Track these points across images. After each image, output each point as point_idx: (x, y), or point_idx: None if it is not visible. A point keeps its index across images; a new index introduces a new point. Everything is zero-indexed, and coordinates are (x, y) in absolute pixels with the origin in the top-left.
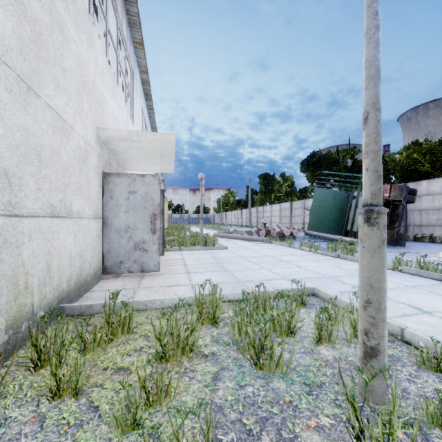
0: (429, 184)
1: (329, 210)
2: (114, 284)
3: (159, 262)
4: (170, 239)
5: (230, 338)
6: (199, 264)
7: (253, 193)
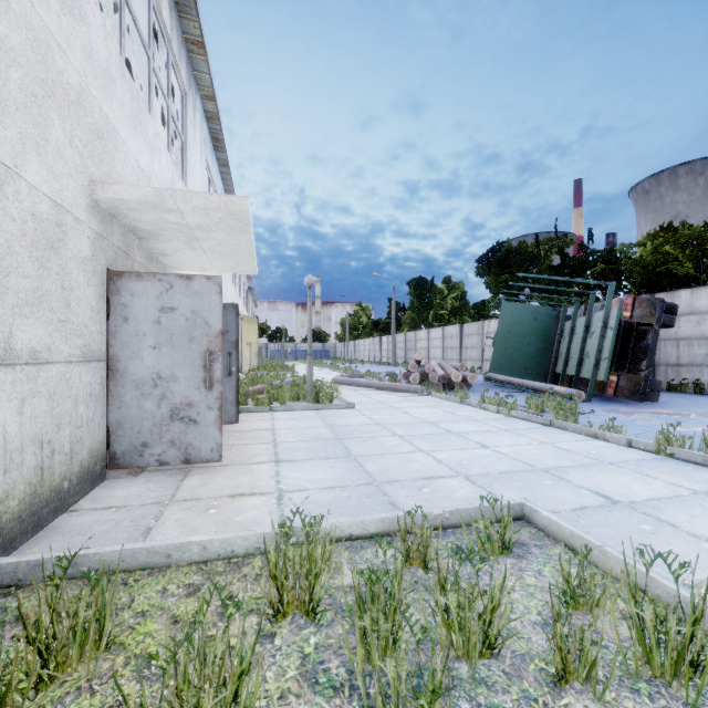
0: (692, 295)
1: (525, 340)
2: (126, 492)
3: (221, 443)
4: (257, 390)
5: (345, 665)
6: (302, 440)
7: (398, 310)
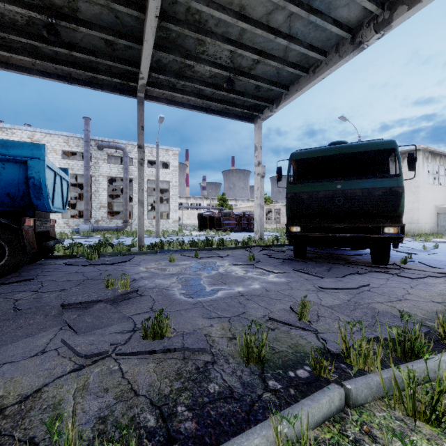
0: None
1: None
2: None
3: None
4: None
5: None
6: None
7: None
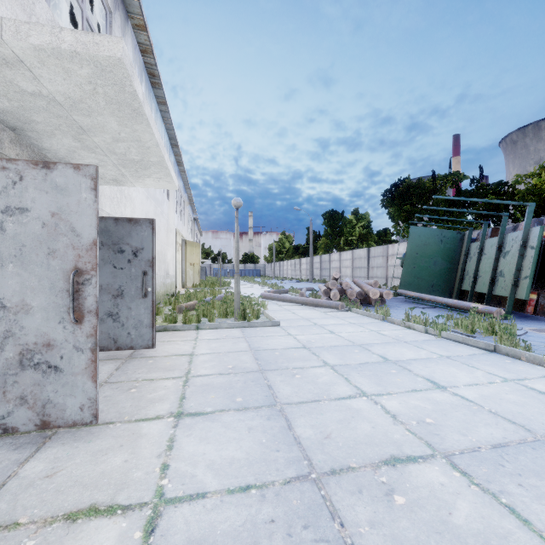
0: None
1: (432, 260)
2: None
3: (94, 397)
4: (190, 306)
5: None
6: (219, 373)
7: (315, 237)
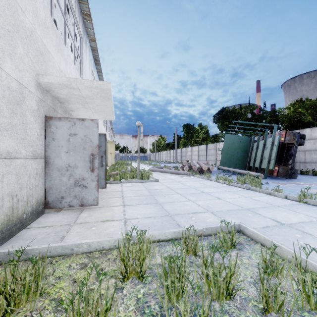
0: (311, 131)
1: (236, 151)
2: (53, 219)
3: (98, 196)
4: (115, 174)
5: (158, 303)
6: (135, 196)
7: (178, 138)
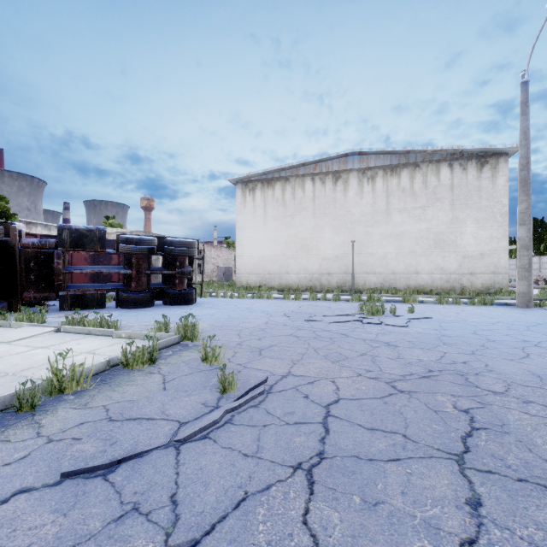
0: None
1: None
2: None
3: None
4: None
5: None
6: None
7: (509, 242)
